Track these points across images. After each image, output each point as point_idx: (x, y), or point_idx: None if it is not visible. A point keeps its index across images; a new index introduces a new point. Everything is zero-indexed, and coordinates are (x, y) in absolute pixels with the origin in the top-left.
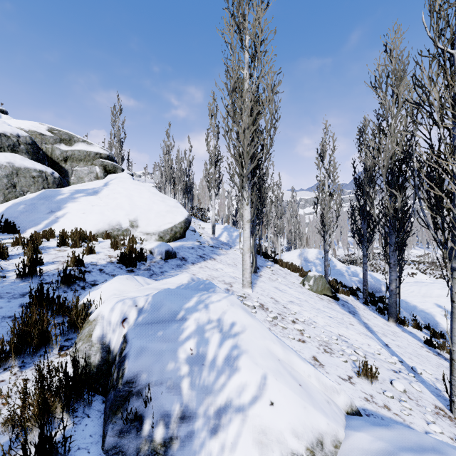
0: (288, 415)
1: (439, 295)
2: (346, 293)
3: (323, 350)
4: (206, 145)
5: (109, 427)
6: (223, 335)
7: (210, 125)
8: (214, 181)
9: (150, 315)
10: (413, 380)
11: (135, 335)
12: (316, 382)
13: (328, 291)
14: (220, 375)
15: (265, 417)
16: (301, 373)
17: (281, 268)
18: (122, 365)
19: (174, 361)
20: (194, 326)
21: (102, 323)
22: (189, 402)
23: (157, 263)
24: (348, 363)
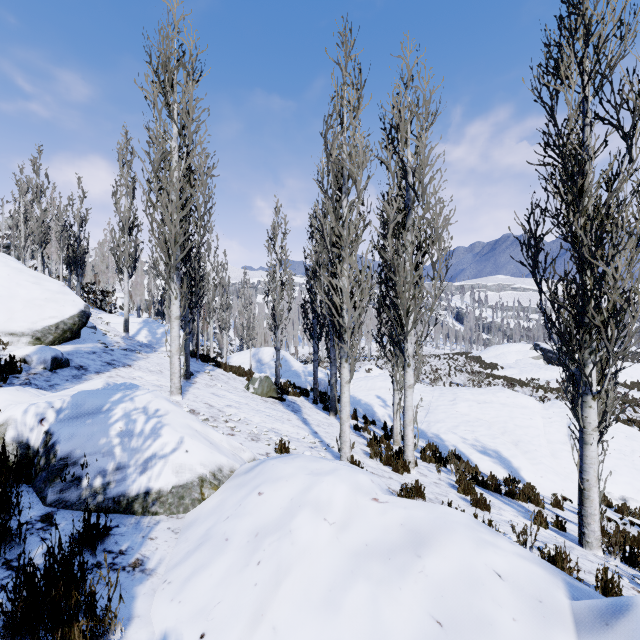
0: (199, 456)
1: (380, 387)
2: (297, 395)
3: (251, 439)
4: (115, 204)
5: (49, 490)
6: (149, 417)
7: (121, 176)
8: (127, 256)
9: (73, 412)
10: (324, 451)
11: (62, 427)
12: (227, 445)
13: (274, 392)
14: (147, 440)
15: (182, 459)
16: (214, 439)
17: (225, 373)
18: (52, 451)
19: (106, 437)
20: (121, 413)
21: (16, 425)
22: (122, 460)
23: (41, 376)
24: (271, 446)
